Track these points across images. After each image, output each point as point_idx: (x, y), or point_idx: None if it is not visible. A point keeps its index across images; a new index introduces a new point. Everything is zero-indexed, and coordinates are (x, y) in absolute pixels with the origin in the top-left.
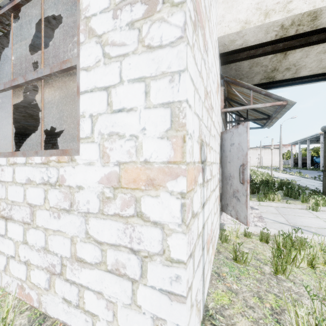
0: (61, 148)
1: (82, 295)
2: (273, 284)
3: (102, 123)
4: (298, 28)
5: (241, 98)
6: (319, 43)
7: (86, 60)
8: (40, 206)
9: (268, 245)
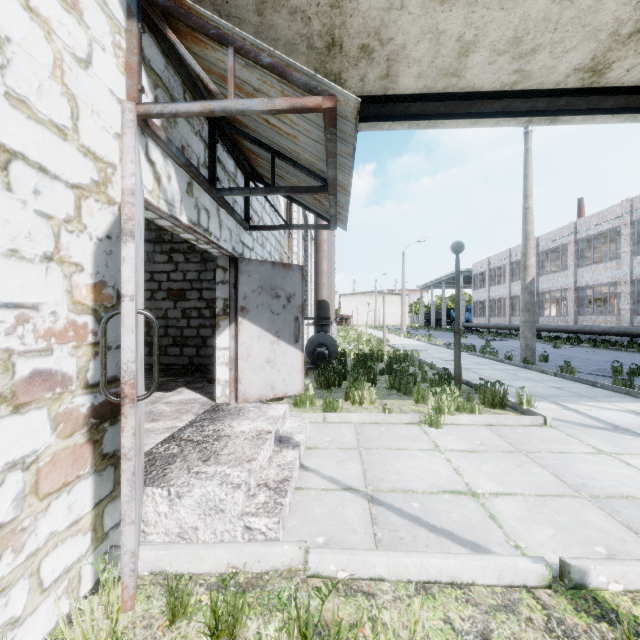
0: None
1: None
2: None
3: None
4: None
5: (197, 69)
6: None
7: None
8: None
9: None
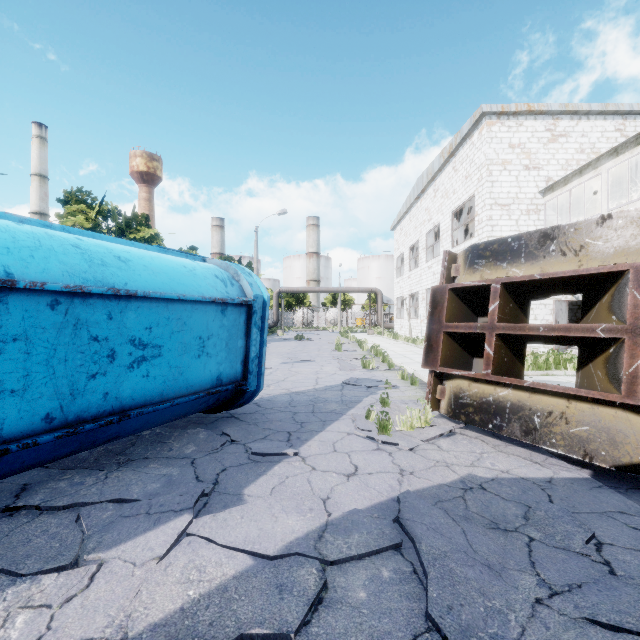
0: None
1: None
2: None
3: None
4: None
5: None
6: None
7: None
8: None
9: None
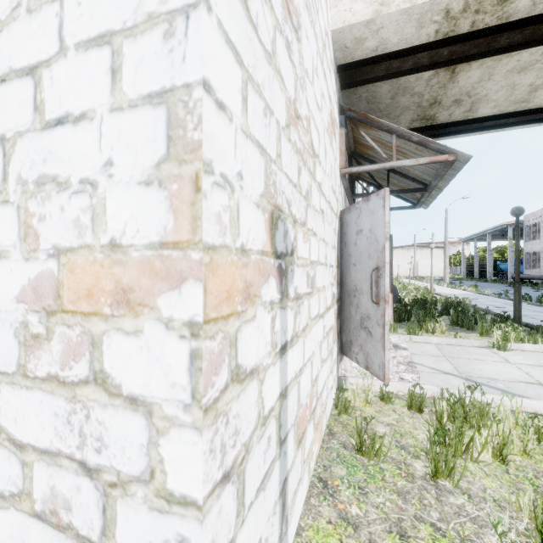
0: None
1: None
2: (430, 502)
3: (23, 154)
4: (475, 19)
5: (375, 148)
6: (512, 50)
7: None
8: None
9: (423, 416)
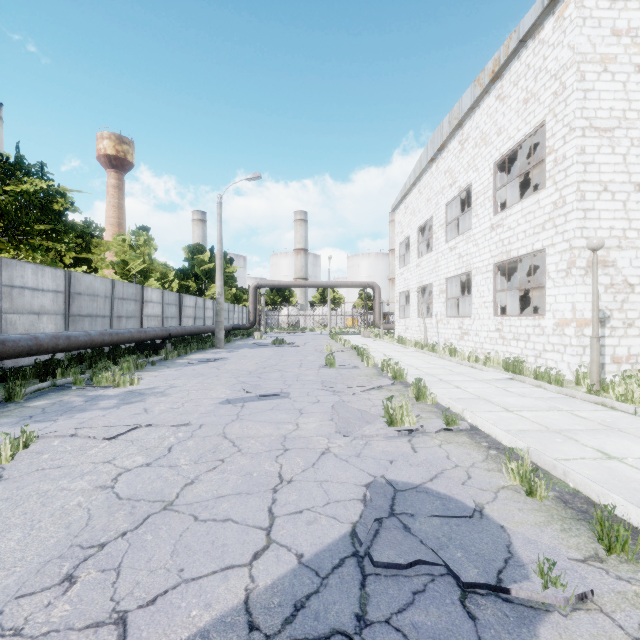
0: (533, 301)
1: (546, 361)
2: None
3: (553, 306)
4: None
5: None
6: None
7: (548, 286)
8: (531, 334)
9: None
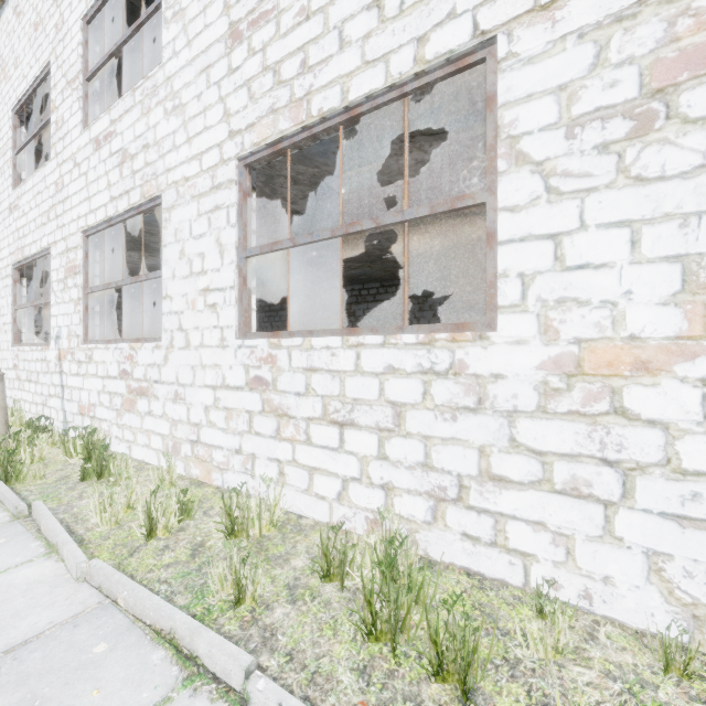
0: None
1: (502, 527)
2: None
3: (543, 284)
4: None
5: None
6: None
7: (510, 197)
8: (414, 404)
9: None
